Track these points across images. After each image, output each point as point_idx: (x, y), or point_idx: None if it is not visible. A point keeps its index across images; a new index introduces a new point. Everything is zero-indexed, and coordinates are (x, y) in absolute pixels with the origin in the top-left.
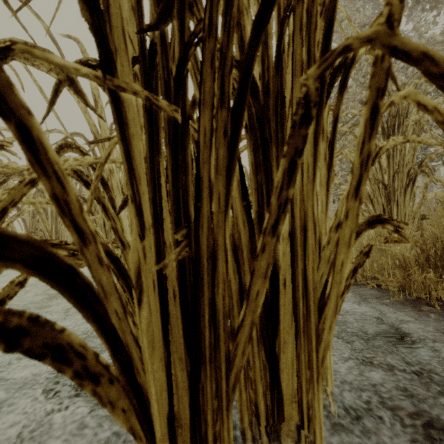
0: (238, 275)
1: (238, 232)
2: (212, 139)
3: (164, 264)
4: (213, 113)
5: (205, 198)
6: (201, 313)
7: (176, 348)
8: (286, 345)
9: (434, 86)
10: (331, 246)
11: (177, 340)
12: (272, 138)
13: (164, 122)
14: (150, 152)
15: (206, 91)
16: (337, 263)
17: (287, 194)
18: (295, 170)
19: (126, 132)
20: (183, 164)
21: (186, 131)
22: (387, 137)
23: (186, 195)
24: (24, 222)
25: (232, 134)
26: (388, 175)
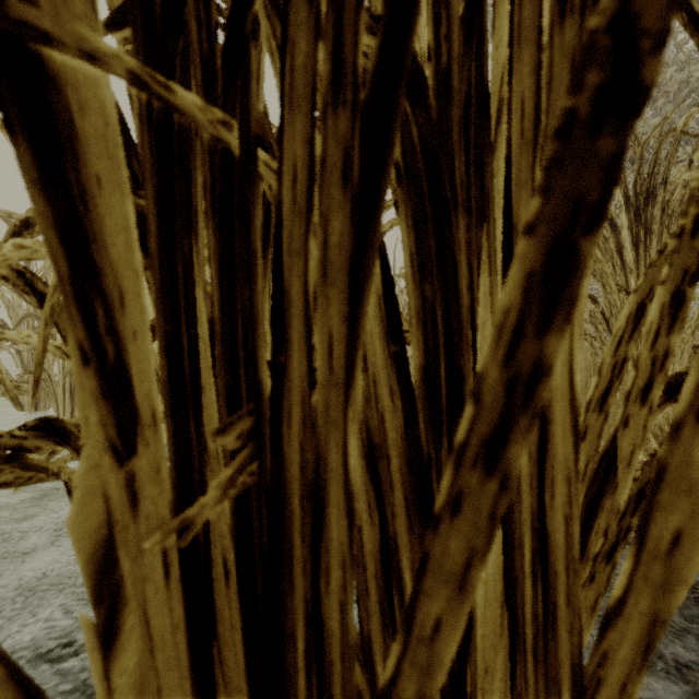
0: (378, 513)
1: (378, 414)
2: (312, 190)
3: (183, 522)
4: (314, 122)
5: (294, 344)
6: (287, 630)
7: (230, 698)
8: (489, 673)
9: (698, 130)
10: (590, 443)
11: (232, 679)
12: (457, 196)
13: (202, 156)
14: (161, 228)
15: (297, 66)
16: (656, 532)
17: (540, 351)
18: (570, 274)
19: (69, 166)
20: (244, 256)
21: (252, 175)
22: (635, 210)
23: (251, 332)
24: (20, 355)
25: (363, 175)
26: (636, 277)
